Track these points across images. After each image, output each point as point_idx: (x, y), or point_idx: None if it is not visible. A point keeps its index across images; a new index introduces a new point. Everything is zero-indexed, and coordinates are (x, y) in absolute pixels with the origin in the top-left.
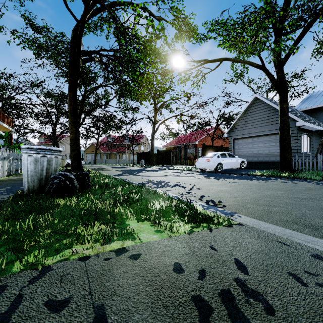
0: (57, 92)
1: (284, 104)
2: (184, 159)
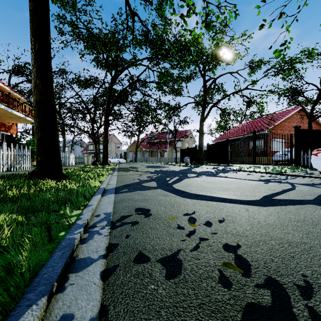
0: (86, 77)
1: None
2: (253, 155)
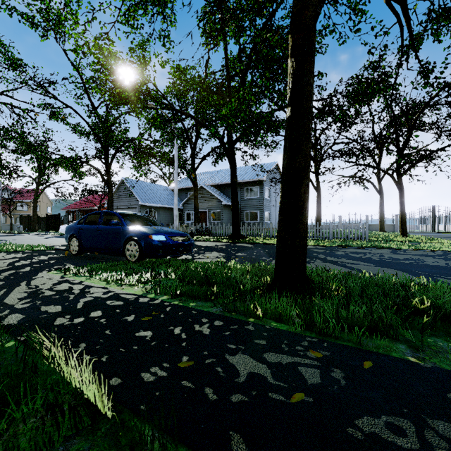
0: None
1: (109, 195)
2: None
